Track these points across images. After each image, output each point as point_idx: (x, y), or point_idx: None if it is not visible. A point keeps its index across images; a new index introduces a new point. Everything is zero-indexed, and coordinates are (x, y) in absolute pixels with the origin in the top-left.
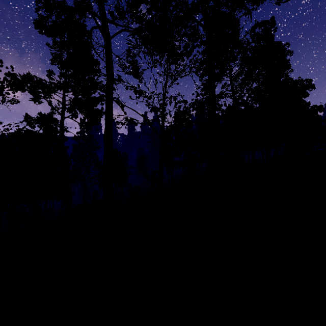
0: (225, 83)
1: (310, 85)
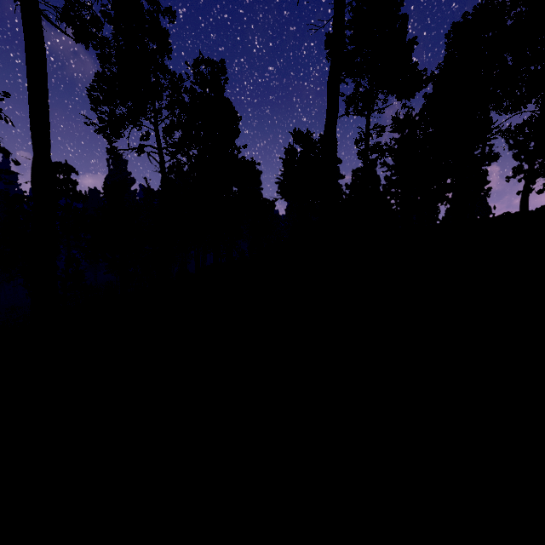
0: (147, 132)
1: (255, 169)
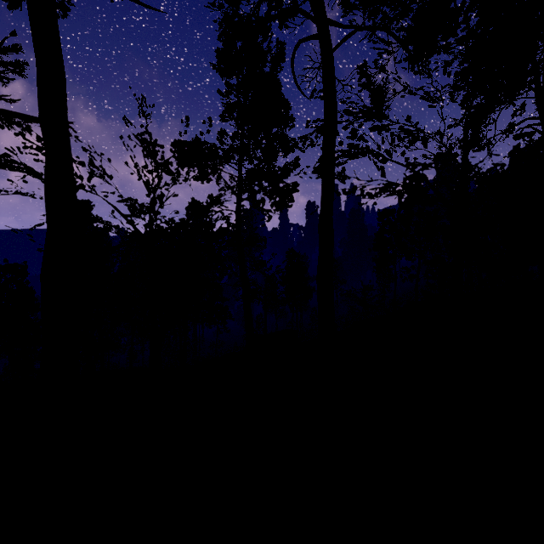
0: (522, 104)
1: None
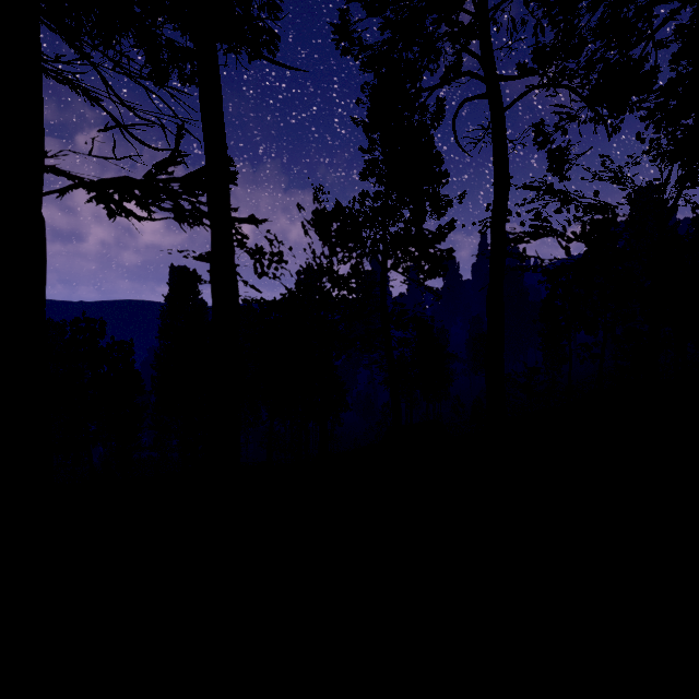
0: None
1: None
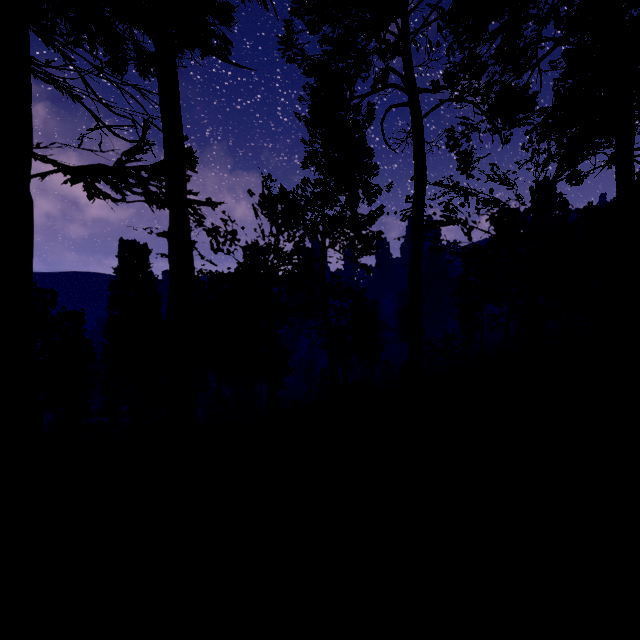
0: None
1: None
